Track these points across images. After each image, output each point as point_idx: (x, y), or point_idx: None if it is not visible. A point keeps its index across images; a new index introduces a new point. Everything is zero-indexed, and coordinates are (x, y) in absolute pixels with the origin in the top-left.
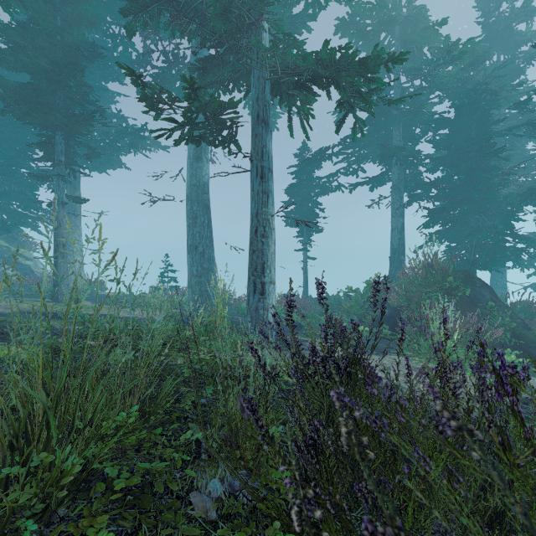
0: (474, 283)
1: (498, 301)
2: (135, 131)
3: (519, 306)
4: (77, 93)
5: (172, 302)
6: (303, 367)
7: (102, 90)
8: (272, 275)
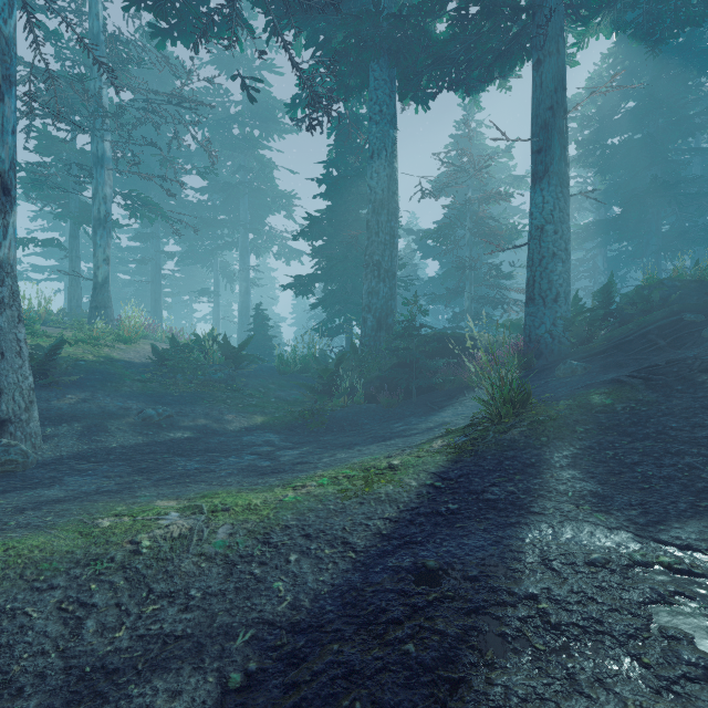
0: None
1: None
2: None
3: None
4: None
5: None
6: None
7: None
8: None
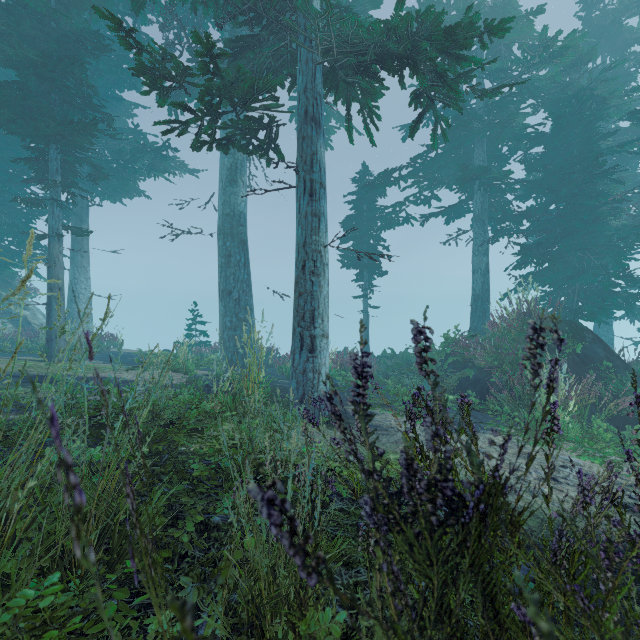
0: (583, 337)
1: (615, 360)
2: (155, 150)
3: (636, 367)
4: (77, 96)
5: (198, 362)
6: (389, 500)
7: (115, 100)
8: (325, 325)
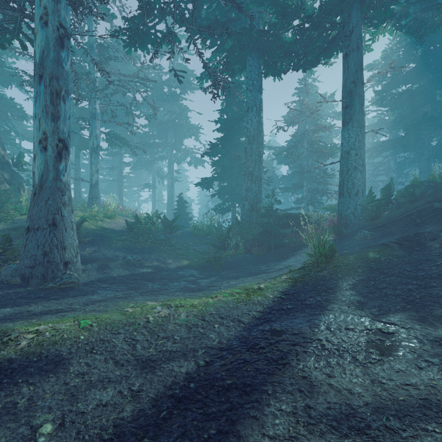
0: None
1: None
2: None
3: None
4: None
5: None
6: None
7: None
8: None
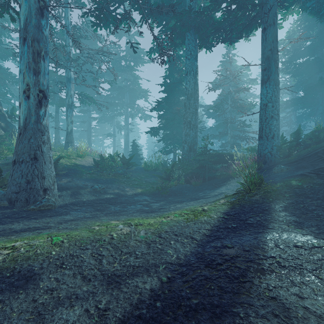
0: None
1: None
2: None
3: None
4: None
5: None
6: None
7: None
8: None
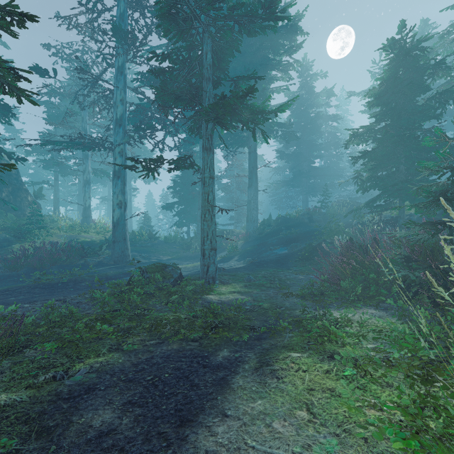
0: None
1: None
2: None
3: None
4: None
5: None
6: None
7: None
8: None
